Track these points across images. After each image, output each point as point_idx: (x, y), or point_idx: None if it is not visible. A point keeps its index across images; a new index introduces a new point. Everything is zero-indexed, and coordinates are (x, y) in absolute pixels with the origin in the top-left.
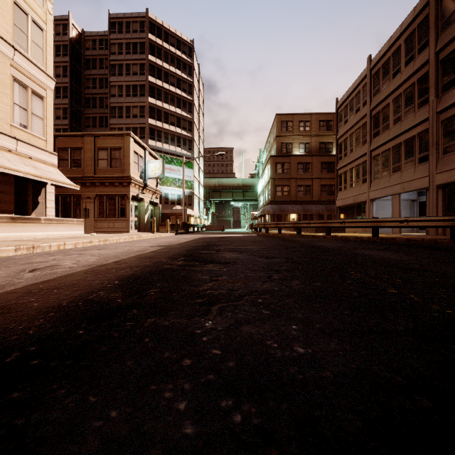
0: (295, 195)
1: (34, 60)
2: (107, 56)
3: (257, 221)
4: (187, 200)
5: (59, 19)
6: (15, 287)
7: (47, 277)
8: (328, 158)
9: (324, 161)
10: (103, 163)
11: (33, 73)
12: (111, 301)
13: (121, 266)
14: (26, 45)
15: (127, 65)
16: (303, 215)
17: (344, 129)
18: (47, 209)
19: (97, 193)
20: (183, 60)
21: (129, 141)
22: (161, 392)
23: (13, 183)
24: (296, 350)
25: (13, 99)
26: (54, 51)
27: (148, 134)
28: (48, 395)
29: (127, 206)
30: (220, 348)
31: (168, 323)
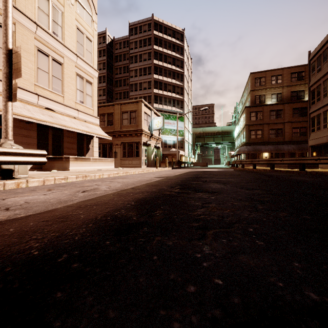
0: (267, 137)
1: (87, 61)
2: (128, 51)
3: (234, 159)
4: (179, 144)
5: (100, 34)
6: (73, 202)
7: (91, 197)
8: (299, 104)
9: (296, 107)
10: (125, 121)
11: (87, 69)
12: (129, 218)
13: (136, 191)
14: (83, 53)
15: (140, 55)
16: (275, 154)
17: (317, 77)
18: (94, 152)
19: (122, 141)
20: (177, 44)
21: (141, 106)
22: (170, 320)
23: (76, 137)
24: (308, 296)
25: (76, 86)
26: (98, 54)
27: (153, 100)
28: (80, 300)
29: (140, 149)
30: (221, 277)
31: (171, 243)
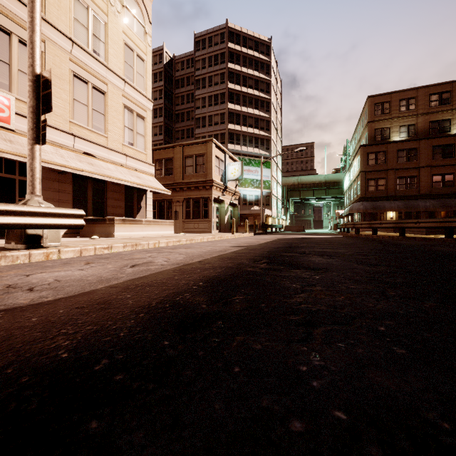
0: (394, 189)
1: (138, 87)
2: (193, 73)
3: (343, 221)
4: (264, 200)
5: (156, 51)
6: (118, 281)
7: (143, 273)
8: (443, 140)
9: (437, 145)
10: (189, 169)
11: (137, 99)
12: (196, 306)
13: (205, 266)
14: (133, 77)
15: (209, 77)
16: (406, 213)
17: None
18: (147, 212)
19: (185, 197)
20: (261, 60)
21: (211, 147)
22: None
23: (124, 191)
24: None
25: (124, 123)
26: (152, 79)
27: (227, 139)
28: (125, 437)
29: (209, 208)
30: (344, 407)
31: (260, 347)
